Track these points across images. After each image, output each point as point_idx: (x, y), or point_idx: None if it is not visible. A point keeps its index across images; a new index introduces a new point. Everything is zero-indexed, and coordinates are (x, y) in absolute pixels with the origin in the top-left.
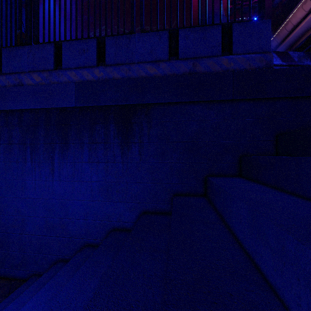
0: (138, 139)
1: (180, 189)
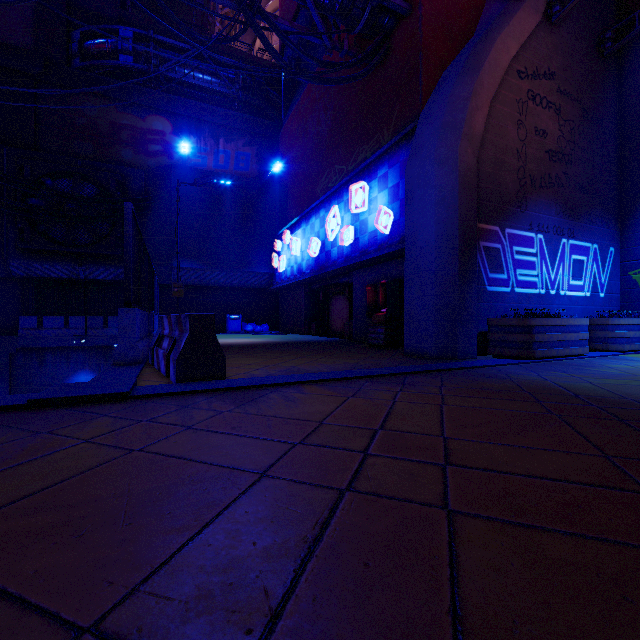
0: None
1: None
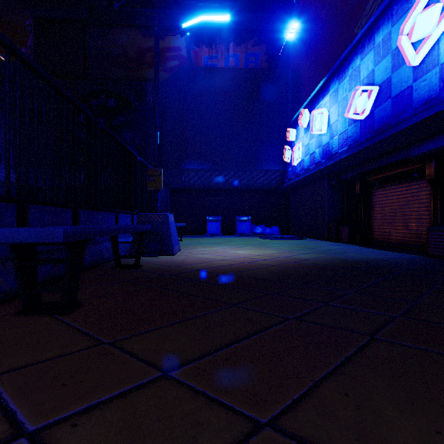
0: None
1: None
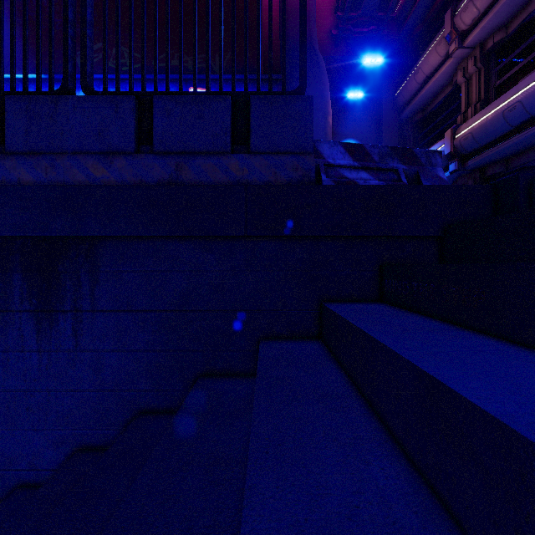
0: (71, 304)
1: (153, 401)
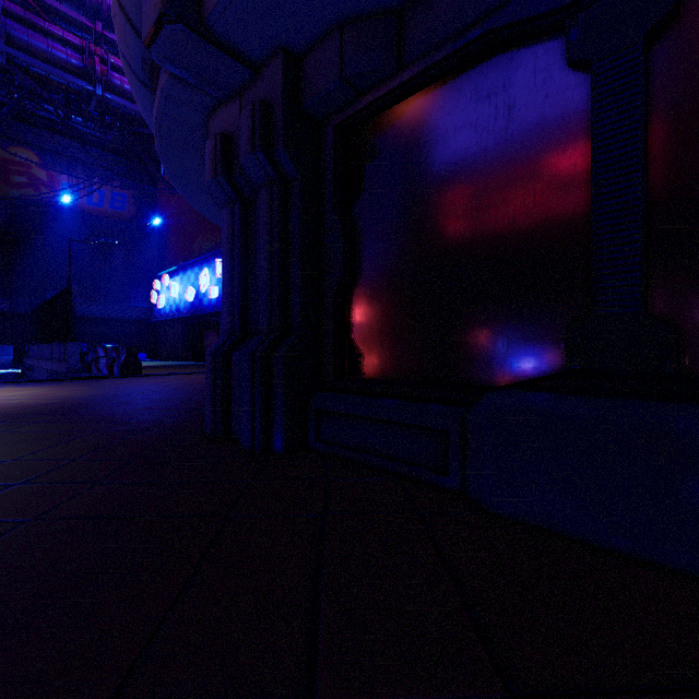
0: None
1: None
